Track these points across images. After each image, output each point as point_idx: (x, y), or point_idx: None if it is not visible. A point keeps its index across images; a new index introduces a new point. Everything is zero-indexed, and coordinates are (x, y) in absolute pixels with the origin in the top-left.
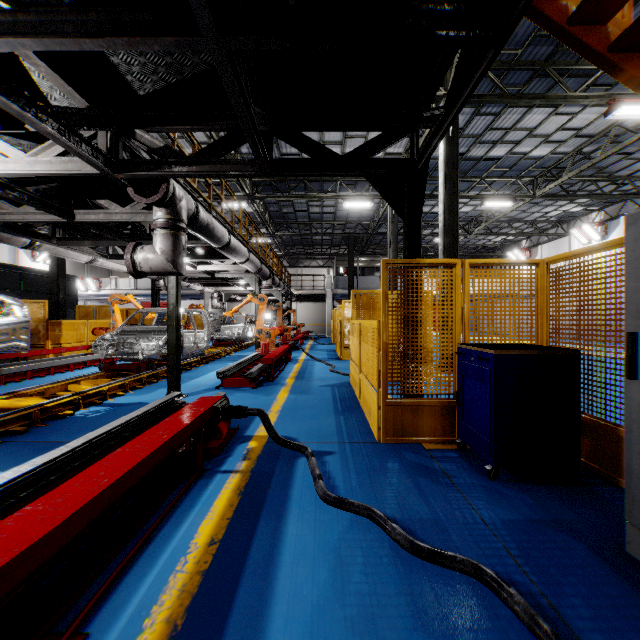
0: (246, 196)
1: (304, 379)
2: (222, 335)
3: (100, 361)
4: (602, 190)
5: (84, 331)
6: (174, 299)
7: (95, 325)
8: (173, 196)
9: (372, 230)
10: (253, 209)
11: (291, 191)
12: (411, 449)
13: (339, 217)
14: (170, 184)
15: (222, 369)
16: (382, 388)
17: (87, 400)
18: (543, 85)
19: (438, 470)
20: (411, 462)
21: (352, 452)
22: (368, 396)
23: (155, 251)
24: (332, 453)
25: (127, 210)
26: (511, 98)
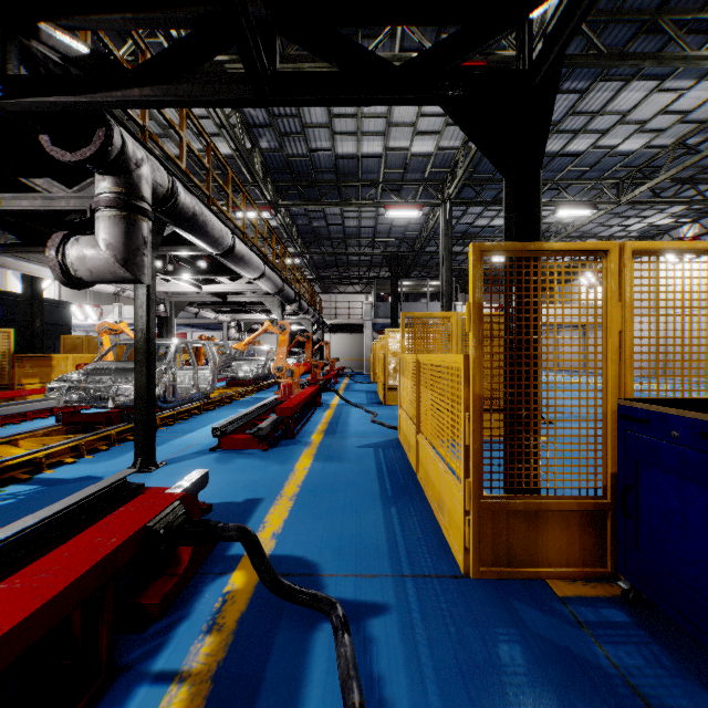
0: (268, 204)
1: (336, 434)
2: (238, 372)
3: (75, 407)
4: (703, 195)
5: (66, 368)
6: (143, 323)
7: (81, 360)
8: (122, 154)
9: (419, 247)
10: (278, 222)
11: (322, 197)
12: (531, 597)
13: (380, 232)
14: (113, 131)
15: (221, 423)
16: (473, 478)
17: (8, 474)
18: (648, 48)
19: (612, 674)
20: (545, 642)
21: (421, 606)
22: (436, 477)
23: (96, 244)
24: (383, 610)
25: (75, 193)
26: (611, 59)
